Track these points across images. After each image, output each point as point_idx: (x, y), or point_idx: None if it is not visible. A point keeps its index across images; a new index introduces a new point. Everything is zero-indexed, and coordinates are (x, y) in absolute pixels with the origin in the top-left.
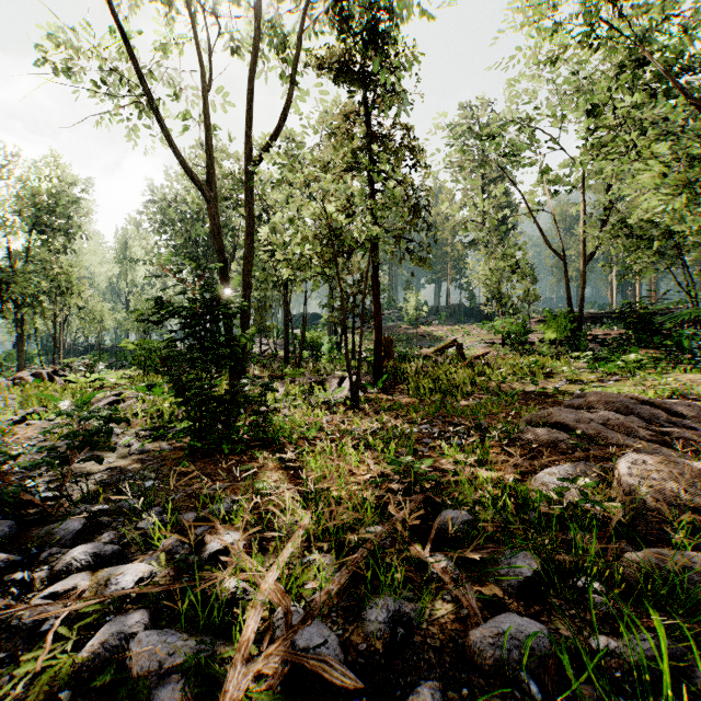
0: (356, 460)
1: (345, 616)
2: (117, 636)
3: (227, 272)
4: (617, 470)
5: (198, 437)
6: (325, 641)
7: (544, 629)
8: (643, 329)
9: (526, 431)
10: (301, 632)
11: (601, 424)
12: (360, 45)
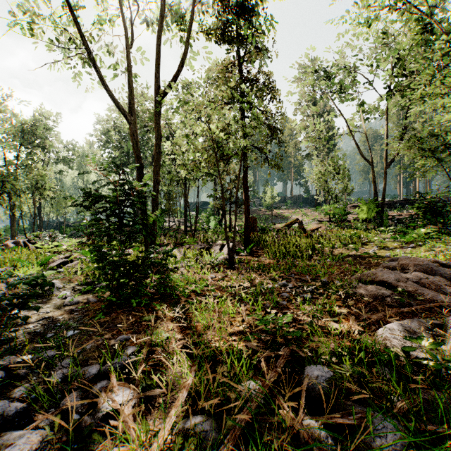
0: (233, 313)
1: None
2: None
3: (142, 172)
4: (450, 329)
5: (114, 293)
6: None
7: None
8: (429, 211)
9: (358, 287)
10: None
11: (415, 282)
12: (235, 16)
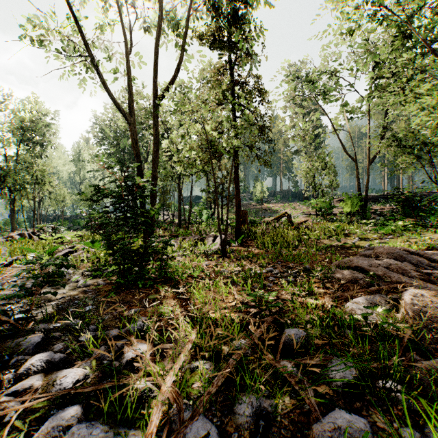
0: (226, 292)
1: (221, 409)
2: (57, 428)
3: (141, 169)
4: (403, 300)
5: (122, 276)
6: (208, 433)
7: (367, 423)
8: (407, 205)
9: (336, 272)
10: (190, 426)
11: (385, 267)
12: (227, 24)
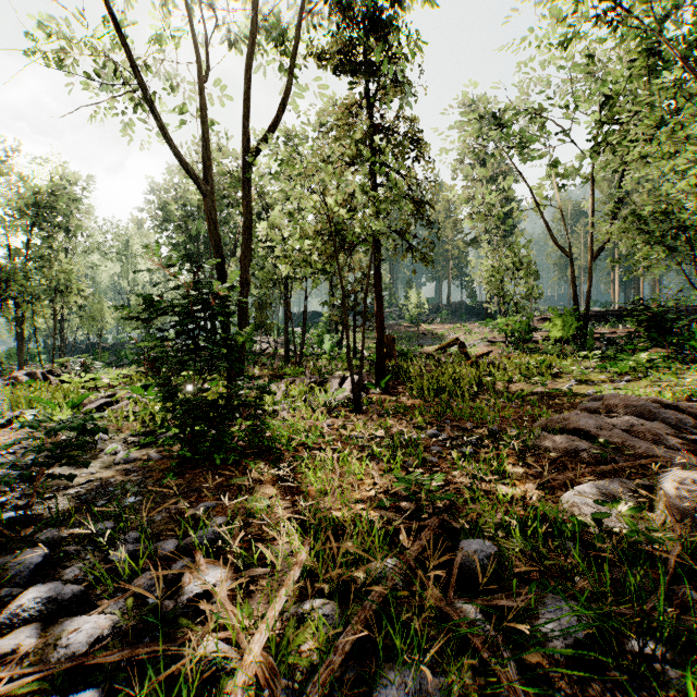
0: (360, 473)
1: (351, 695)
2: None
3: (224, 268)
4: (661, 491)
5: (188, 446)
6: None
7: None
8: (654, 327)
9: (542, 437)
10: None
11: (624, 430)
12: (362, 34)
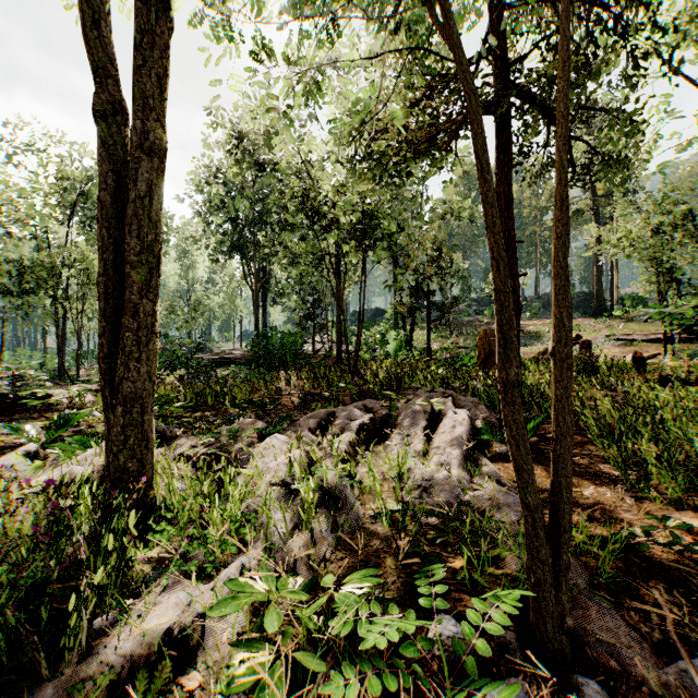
0: None
1: None
2: None
3: (118, 135)
4: None
5: None
6: None
7: None
8: None
9: None
10: None
11: None
12: None
